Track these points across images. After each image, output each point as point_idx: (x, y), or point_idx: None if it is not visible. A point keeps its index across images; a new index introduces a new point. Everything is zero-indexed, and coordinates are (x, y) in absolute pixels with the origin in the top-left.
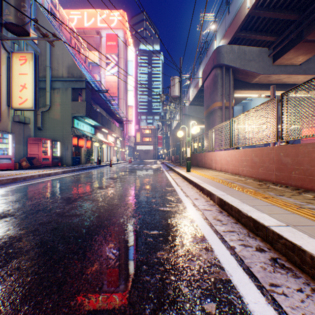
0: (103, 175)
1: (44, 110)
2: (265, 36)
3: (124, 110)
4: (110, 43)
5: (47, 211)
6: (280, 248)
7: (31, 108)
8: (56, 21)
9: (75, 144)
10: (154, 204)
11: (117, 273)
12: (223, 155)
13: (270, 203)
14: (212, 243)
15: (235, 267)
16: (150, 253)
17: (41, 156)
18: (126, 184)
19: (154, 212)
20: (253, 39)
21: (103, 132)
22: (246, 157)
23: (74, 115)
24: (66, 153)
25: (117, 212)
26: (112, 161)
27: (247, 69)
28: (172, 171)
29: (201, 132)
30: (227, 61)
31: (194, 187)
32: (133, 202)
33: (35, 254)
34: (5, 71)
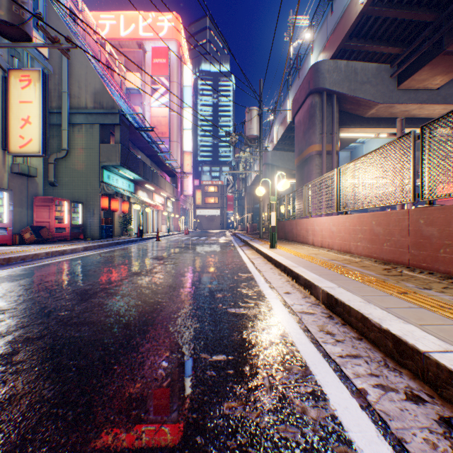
0: (144, 253)
1: (59, 157)
2: (385, 46)
3: (178, 157)
4: (158, 60)
5: (44, 316)
6: None
7: (37, 152)
8: (79, 28)
9: (104, 207)
10: (221, 303)
11: None
12: (325, 223)
13: (415, 303)
14: (324, 381)
15: (373, 439)
16: (211, 406)
17: (53, 225)
18: (177, 268)
19: (220, 317)
20: (368, 51)
21: (146, 190)
22: (362, 226)
23: (103, 164)
24: (92, 220)
25: (159, 318)
26: (161, 231)
27: (360, 95)
28: (247, 246)
29: (289, 190)
30: (330, 84)
31: (282, 272)
32: (187, 298)
33: None
34: None
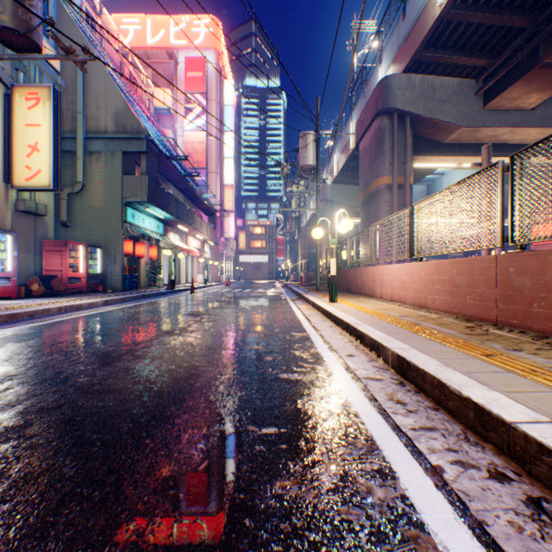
0: (177, 308)
1: (73, 192)
2: (469, 57)
3: (218, 192)
4: (192, 73)
5: (60, 382)
6: (545, 475)
7: (47, 186)
8: (97, 34)
9: (128, 252)
10: (270, 368)
11: (184, 542)
12: (396, 272)
13: (502, 367)
14: (393, 458)
15: (450, 522)
16: (261, 485)
17: (66, 274)
18: (218, 326)
19: (270, 384)
20: (449, 63)
21: (179, 231)
22: (440, 275)
23: (126, 200)
24: (113, 268)
25: (197, 385)
26: (197, 282)
27: (438, 117)
28: (302, 300)
29: (352, 232)
30: (402, 103)
31: (344, 331)
32: (230, 361)
33: (9, 486)
34: (1, 120)
